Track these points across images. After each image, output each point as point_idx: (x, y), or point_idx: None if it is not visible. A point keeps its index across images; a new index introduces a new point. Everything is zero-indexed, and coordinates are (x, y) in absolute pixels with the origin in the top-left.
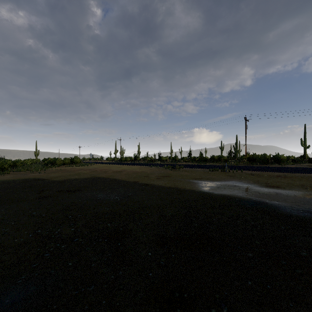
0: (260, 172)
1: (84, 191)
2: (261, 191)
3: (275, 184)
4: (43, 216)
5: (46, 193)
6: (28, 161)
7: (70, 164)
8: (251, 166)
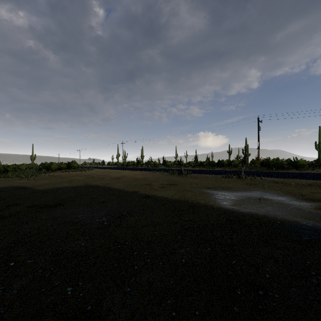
0: (282, 179)
1: (64, 206)
2: (304, 208)
3: (315, 196)
4: None
5: (12, 209)
6: (23, 166)
7: (67, 169)
8: (268, 172)
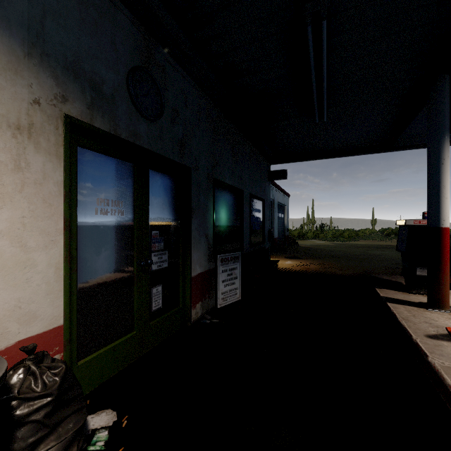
0: None
1: None
2: None
3: None
4: None
5: None
6: (366, 231)
7: None
8: None
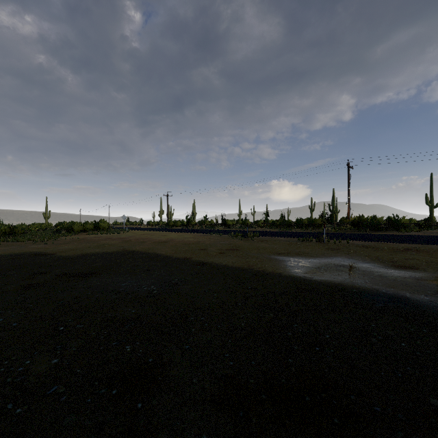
0: (375, 243)
1: (102, 275)
2: (389, 276)
3: (408, 263)
4: (12, 326)
5: (39, 278)
6: (34, 226)
7: (94, 231)
8: (359, 234)
